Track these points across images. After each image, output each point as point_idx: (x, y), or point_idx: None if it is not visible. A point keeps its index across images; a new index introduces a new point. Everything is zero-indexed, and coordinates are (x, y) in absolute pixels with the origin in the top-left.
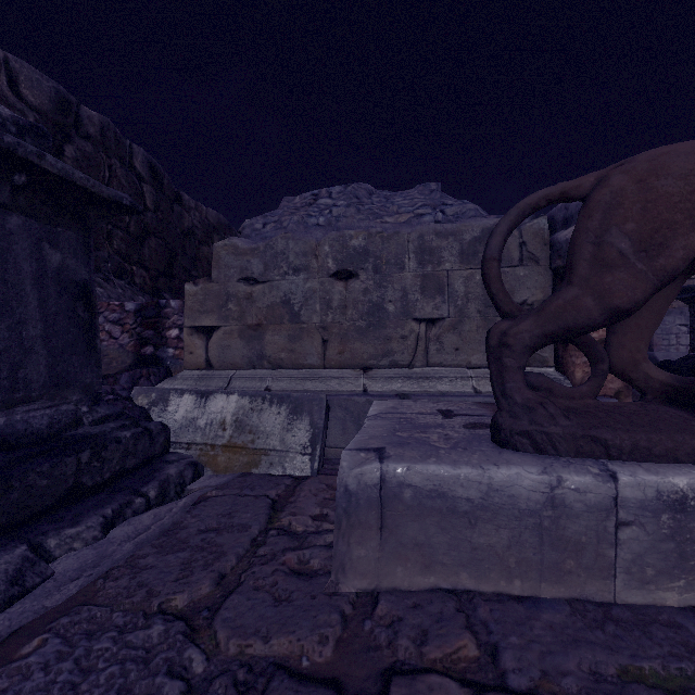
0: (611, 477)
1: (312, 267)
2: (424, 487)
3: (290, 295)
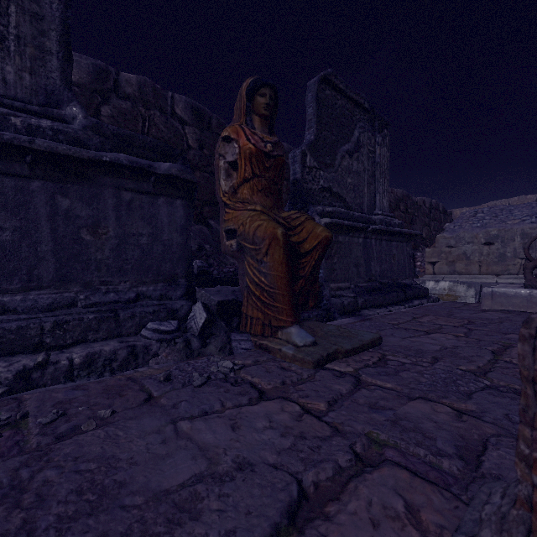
0: None
1: (474, 242)
2: (501, 292)
3: (465, 251)
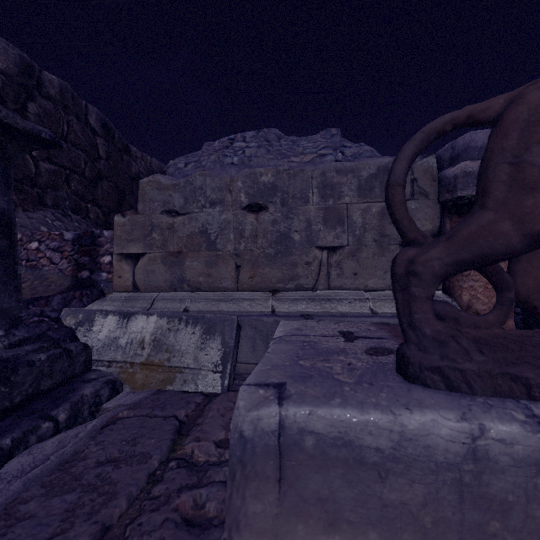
0: None
1: (226, 201)
2: (327, 434)
3: (207, 226)
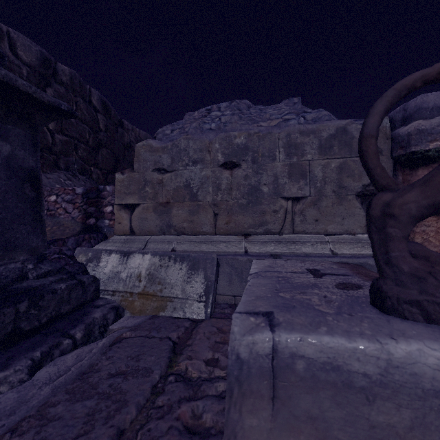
0: None
1: (206, 160)
2: (317, 358)
3: (190, 181)
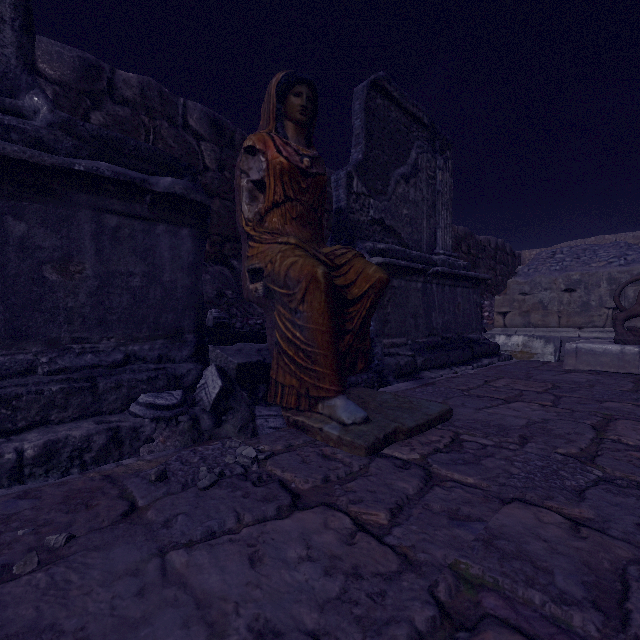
0: (639, 347)
1: (553, 288)
2: (587, 349)
3: (542, 299)
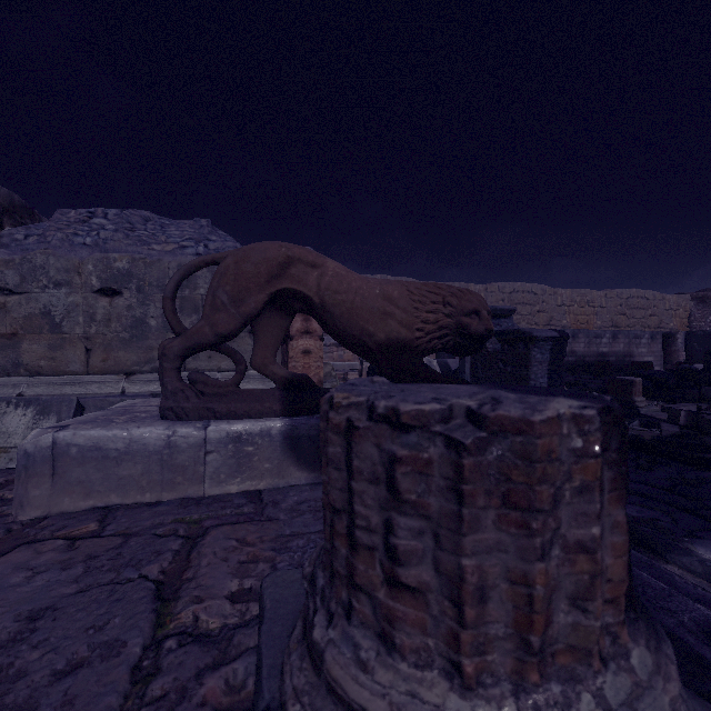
0: (205, 428)
1: (75, 283)
2: (86, 445)
3: (51, 307)
